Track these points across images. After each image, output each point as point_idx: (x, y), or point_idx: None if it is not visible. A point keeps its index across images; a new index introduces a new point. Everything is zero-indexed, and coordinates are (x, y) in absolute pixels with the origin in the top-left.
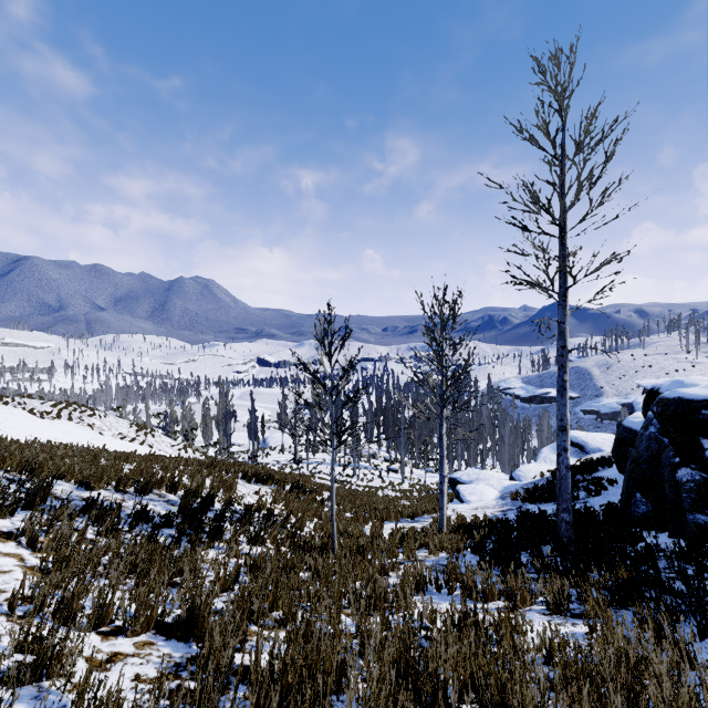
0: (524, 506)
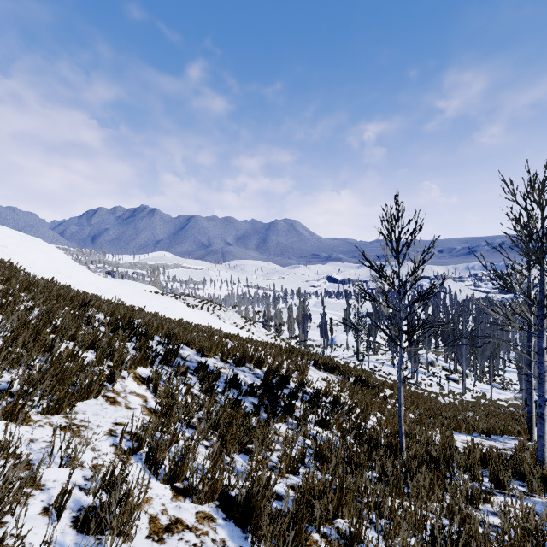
0: None
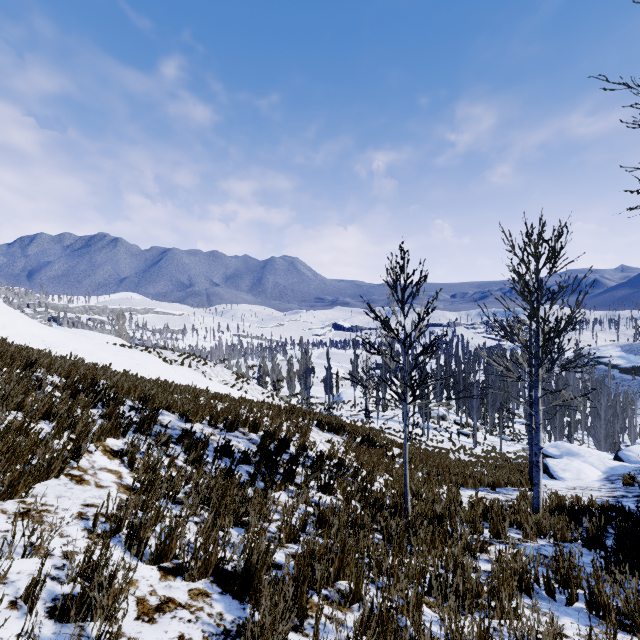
0: None
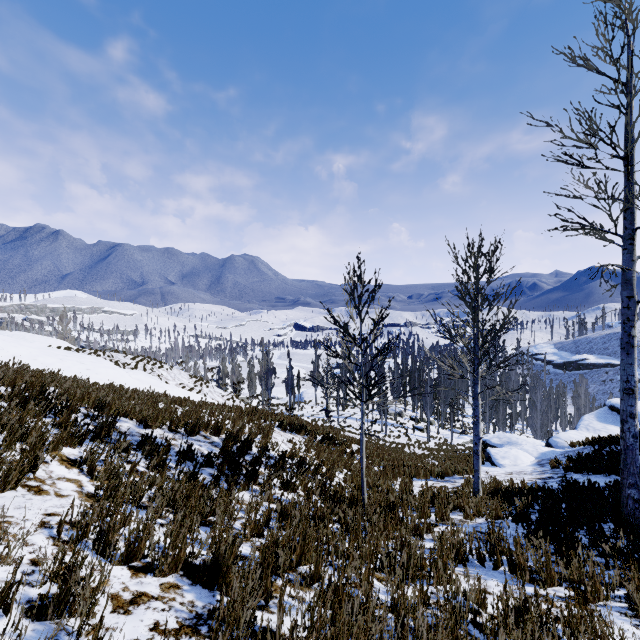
0: (568, 475)
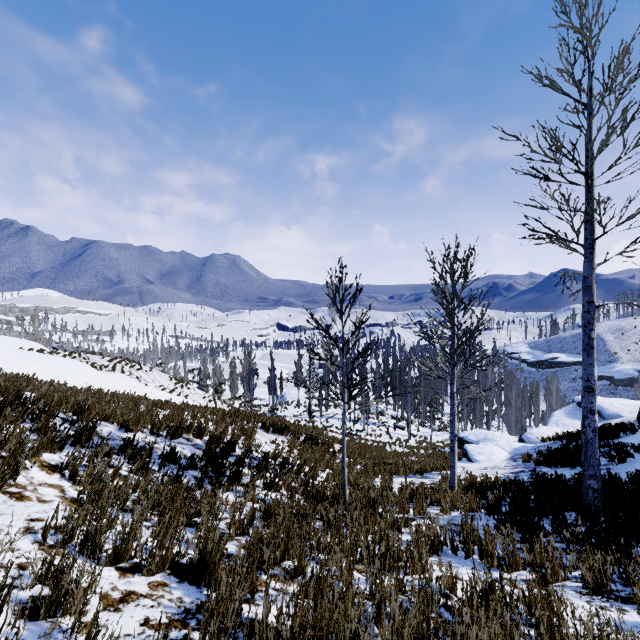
0: (538, 468)
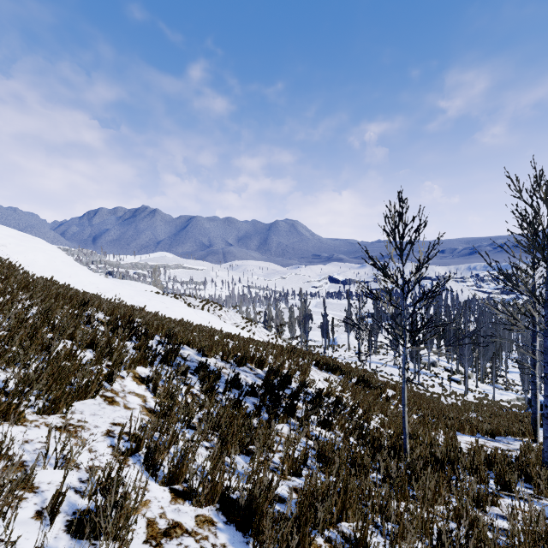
0: None
